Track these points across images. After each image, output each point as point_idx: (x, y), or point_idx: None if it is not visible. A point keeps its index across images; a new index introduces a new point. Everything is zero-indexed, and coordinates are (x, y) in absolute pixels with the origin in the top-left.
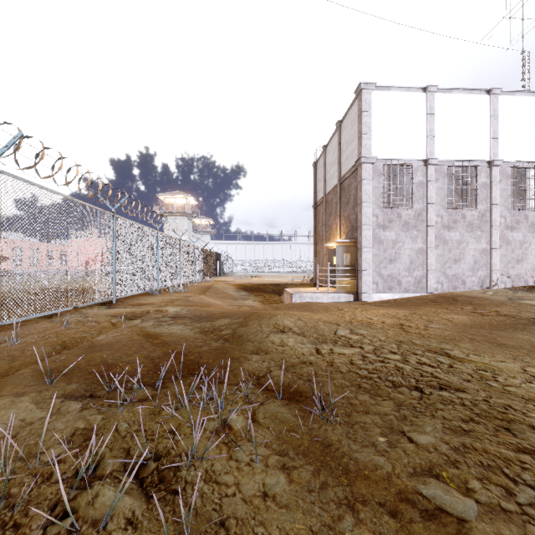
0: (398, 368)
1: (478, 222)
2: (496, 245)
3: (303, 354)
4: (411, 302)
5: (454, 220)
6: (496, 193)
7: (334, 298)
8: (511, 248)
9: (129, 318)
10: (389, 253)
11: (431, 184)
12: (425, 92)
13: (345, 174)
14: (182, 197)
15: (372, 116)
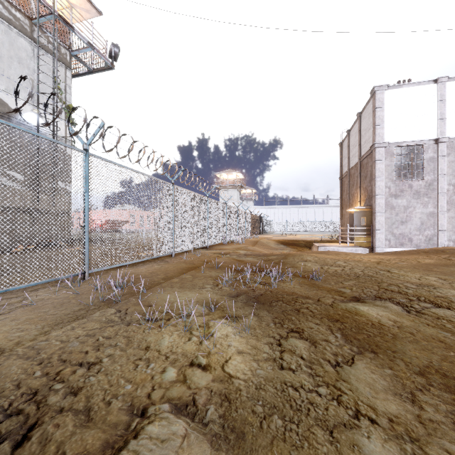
0: (356, 272)
1: None
2: None
3: (314, 268)
4: (408, 253)
5: None
6: None
7: (352, 250)
8: None
9: (223, 254)
10: (401, 216)
11: (442, 158)
12: (436, 83)
13: (363, 155)
14: (233, 174)
15: (385, 110)
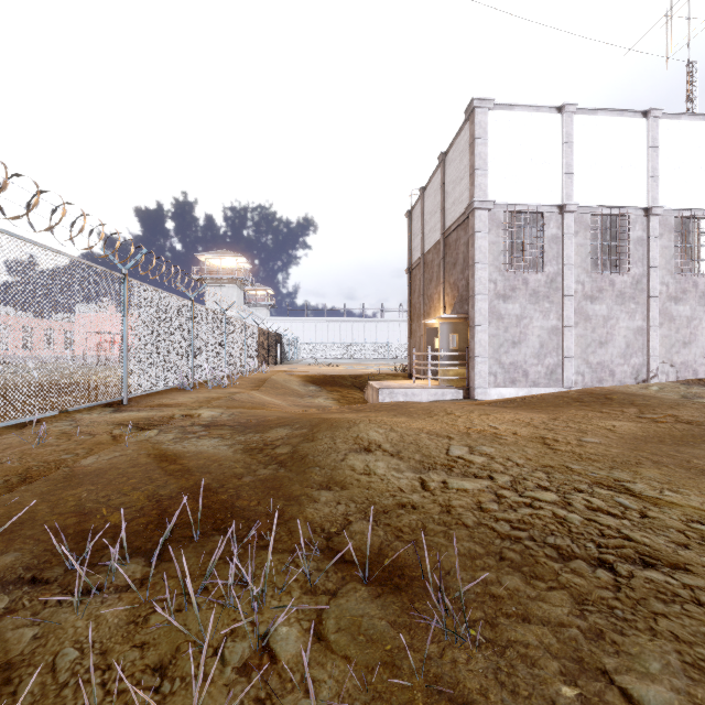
0: (559, 519)
1: (632, 291)
2: (656, 322)
3: (401, 489)
4: (547, 401)
5: (599, 288)
6: (656, 252)
7: (437, 394)
8: (675, 327)
9: (141, 428)
10: (512, 333)
11: (569, 239)
12: (560, 113)
13: (451, 225)
14: (231, 258)
15: (489, 145)
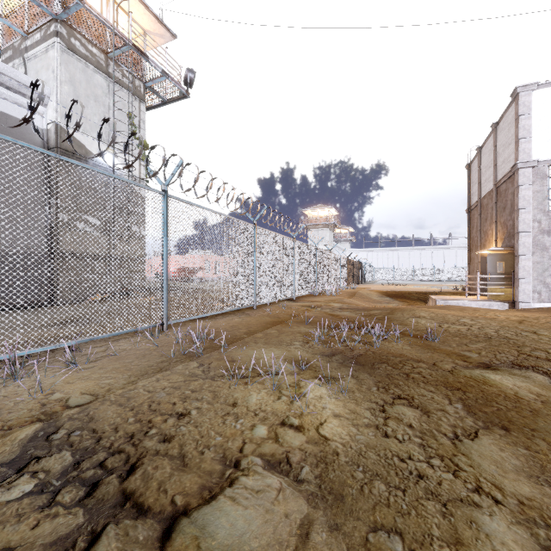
0: (487, 332)
1: None
2: None
3: (430, 326)
4: None
5: None
6: None
7: (484, 305)
8: None
9: (313, 307)
10: None
11: None
12: None
13: (501, 178)
14: (324, 210)
15: (532, 117)
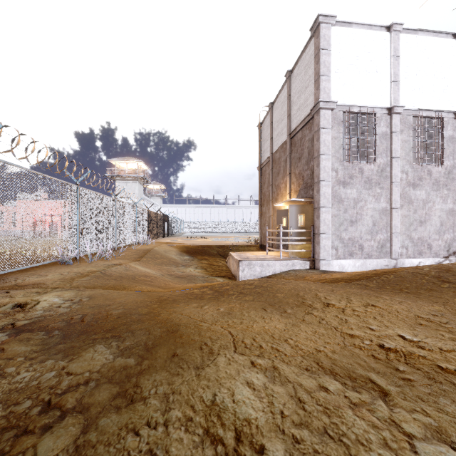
0: None
1: (445, 180)
2: None
3: None
4: (407, 279)
5: (419, 177)
6: None
7: (288, 265)
8: None
9: None
10: (350, 214)
11: (396, 135)
12: (388, 31)
13: (297, 126)
14: (133, 162)
15: (331, 55)
